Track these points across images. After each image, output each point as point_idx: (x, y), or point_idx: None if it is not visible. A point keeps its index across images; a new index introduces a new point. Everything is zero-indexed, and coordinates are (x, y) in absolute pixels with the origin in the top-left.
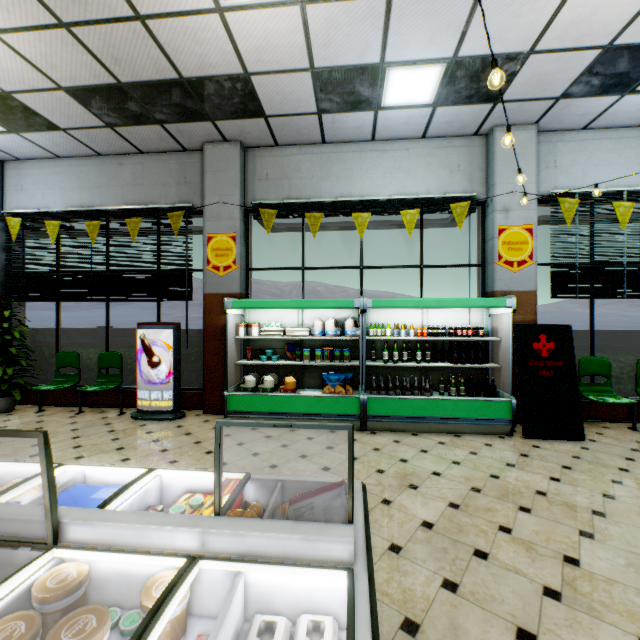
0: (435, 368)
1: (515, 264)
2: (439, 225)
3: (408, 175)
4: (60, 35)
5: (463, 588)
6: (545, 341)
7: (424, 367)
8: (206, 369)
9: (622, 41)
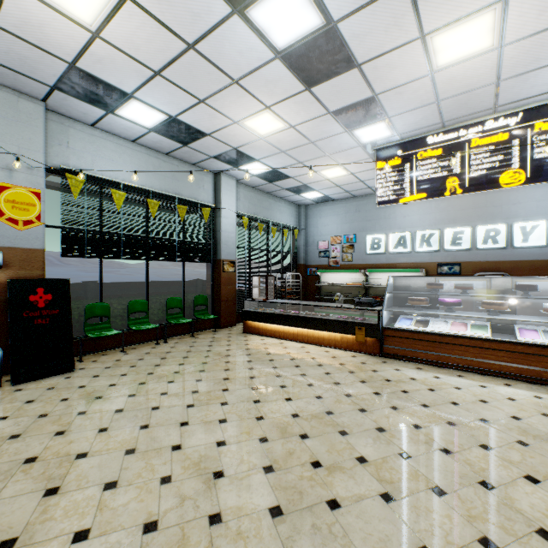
0: None
1: (22, 223)
2: None
3: None
4: None
5: None
6: (44, 293)
7: None
8: None
9: (83, 67)
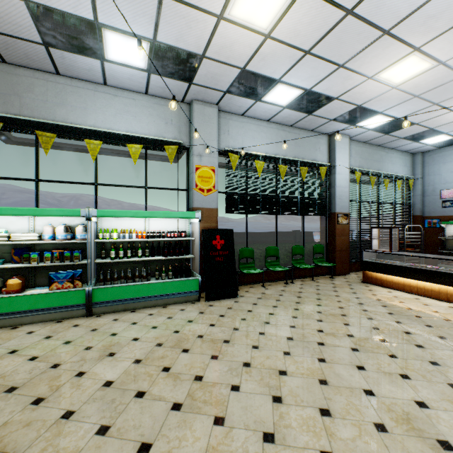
0: (155, 261)
1: (206, 191)
2: (165, 160)
3: (135, 118)
4: None
5: (113, 428)
6: (219, 239)
7: (146, 260)
8: None
9: (249, 68)
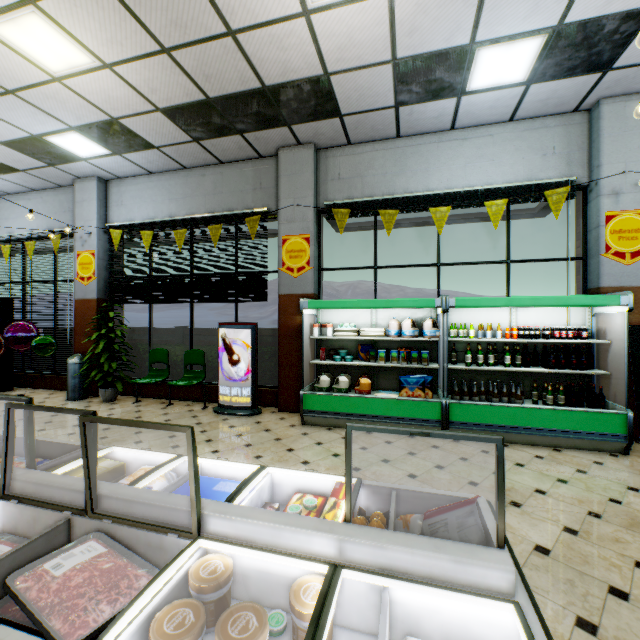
0: (525, 373)
1: (627, 255)
2: (525, 216)
3: (492, 163)
4: (161, 60)
5: (604, 631)
6: None
7: (512, 372)
8: (281, 368)
9: None
